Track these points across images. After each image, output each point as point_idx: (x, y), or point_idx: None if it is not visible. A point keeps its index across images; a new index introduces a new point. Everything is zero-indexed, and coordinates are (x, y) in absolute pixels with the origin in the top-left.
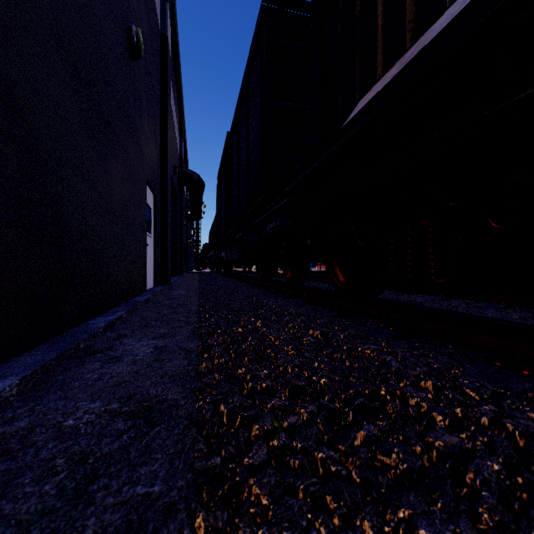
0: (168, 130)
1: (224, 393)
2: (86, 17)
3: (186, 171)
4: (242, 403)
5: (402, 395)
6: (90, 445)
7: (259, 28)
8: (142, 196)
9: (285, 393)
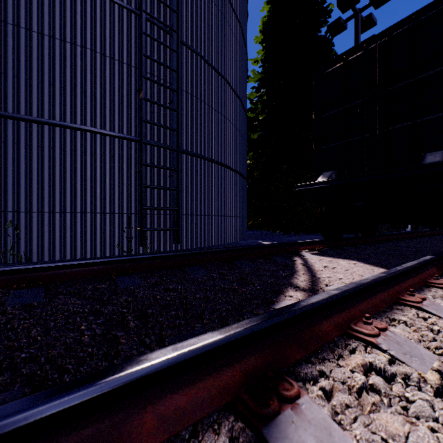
0: None
1: None
2: None
3: None
4: None
5: None
6: None
7: None
8: None
9: None
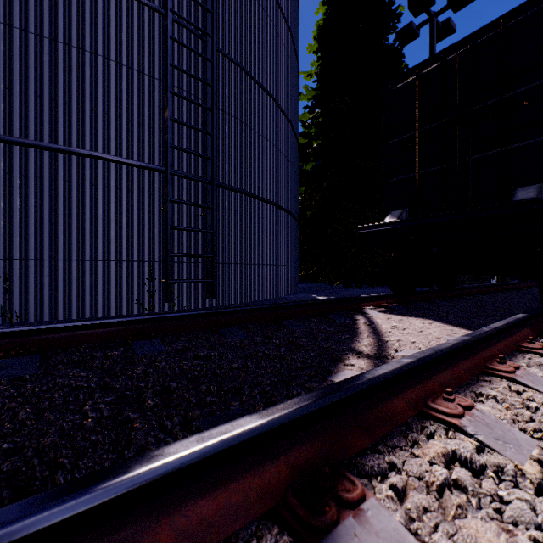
0: None
1: None
2: None
3: None
4: None
5: None
6: None
7: None
8: None
9: None
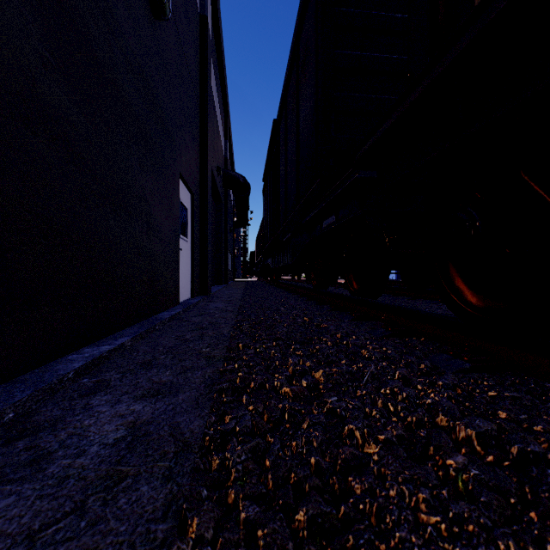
0: (207, 122)
1: None
2: None
3: (231, 173)
4: None
5: None
6: None
7: None
8: (171, 191)
9: None
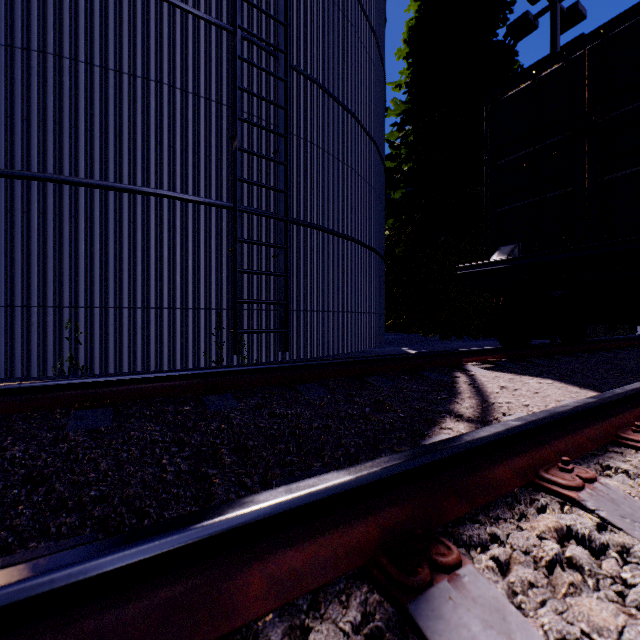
0: None
1: None
2: None
3: None
4: None
5: None
6: None
7: None
8: None
9: None
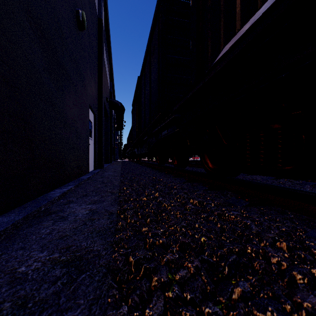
0: (102, 75)
1: (132, 247)
2: (48, 1)
3: (114, 101)
4: (145, 256)
5: (265, 254)
6: (32, 290)
7: (157, 10)
8: (86, 115)
9: (176, 249)
